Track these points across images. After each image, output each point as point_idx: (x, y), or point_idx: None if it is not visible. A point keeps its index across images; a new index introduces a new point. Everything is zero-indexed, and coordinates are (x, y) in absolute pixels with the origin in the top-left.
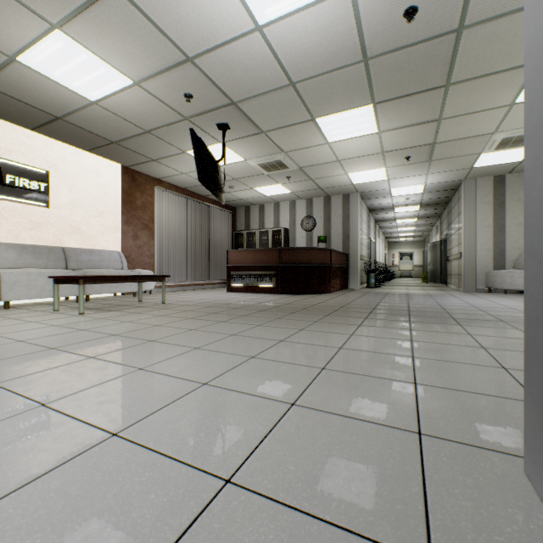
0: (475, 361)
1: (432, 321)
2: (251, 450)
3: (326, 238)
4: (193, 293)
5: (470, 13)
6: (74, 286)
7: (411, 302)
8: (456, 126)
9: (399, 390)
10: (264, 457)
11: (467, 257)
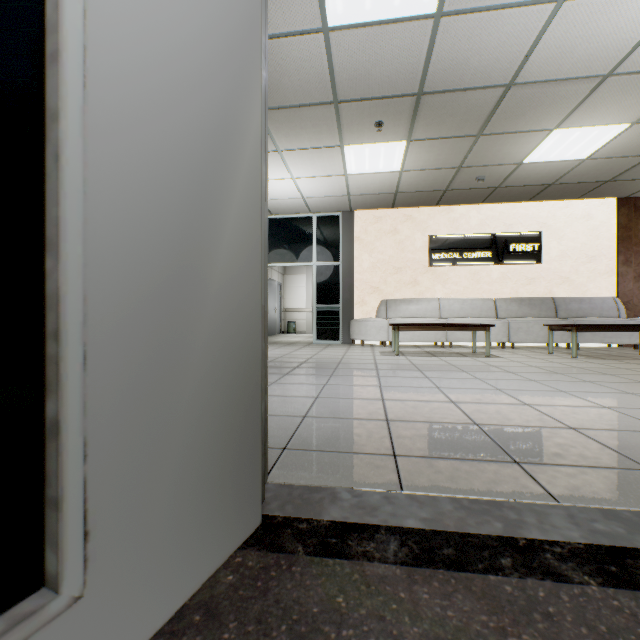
0: None
1: None
2: None
3: None
4: None
5: None
6: (563, 333)
7: None
8: None
9: None
10: None
11: None
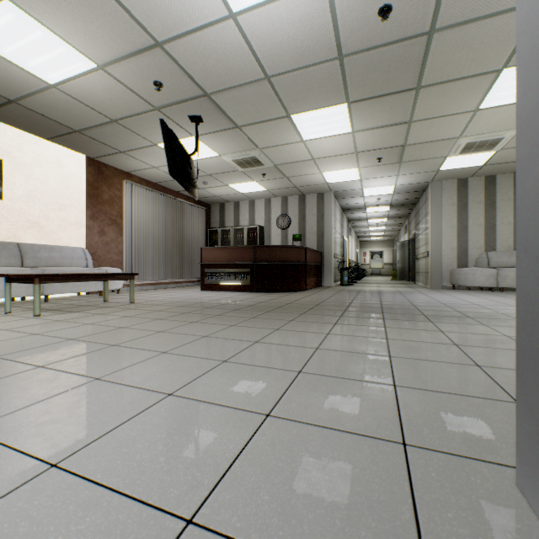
0: (450, 359)
1: (405, 319)
2: (219, 476)
3: (301, 237)
4: (164, 292)
5: (441, 16)
6: (30, 285)
7: (383, 299)
8: (425, 129)
9: (379, 394)
10: (234, 485)
11: (433, 256)
